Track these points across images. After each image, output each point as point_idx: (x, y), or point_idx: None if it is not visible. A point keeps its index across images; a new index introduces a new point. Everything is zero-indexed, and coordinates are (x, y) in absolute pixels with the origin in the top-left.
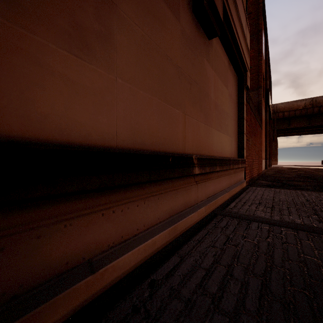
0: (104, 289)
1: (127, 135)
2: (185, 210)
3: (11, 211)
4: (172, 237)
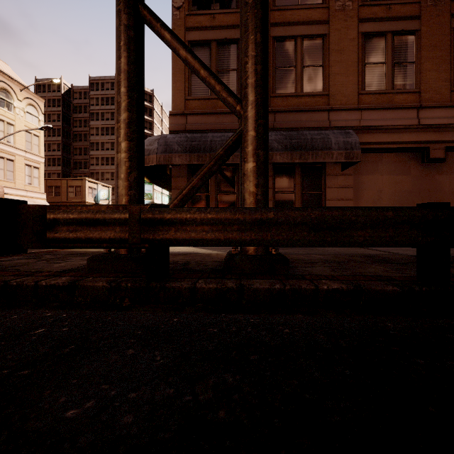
0: None
1: None
2: None
3: None
4: None
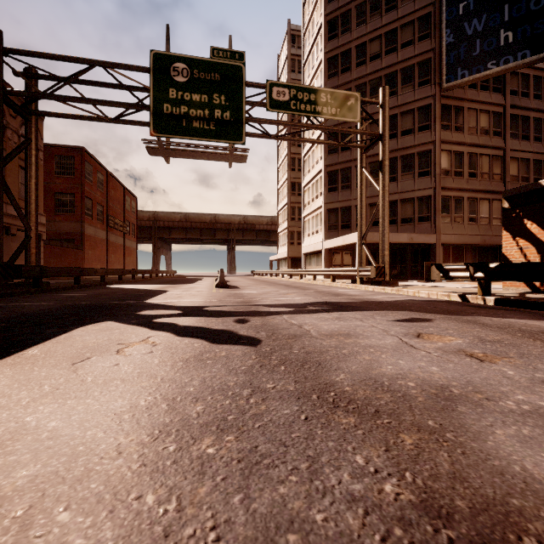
0: None
1: None
2: None
3: None
4: None
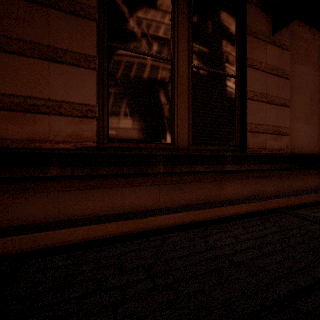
0: None
1: (318, 148)
2: None
3: (304, 170)
4: None
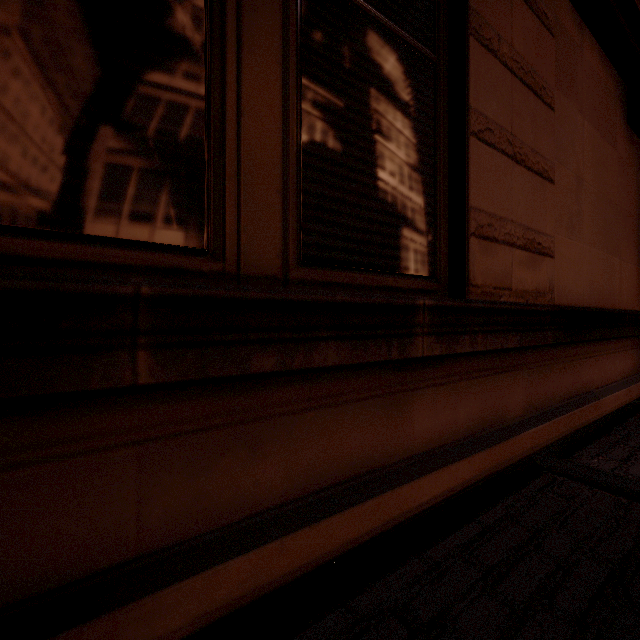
0: (601, 415)
1: (587, 294)
2: (632, 376)
3: (575, 346)
4: (628, 399)
